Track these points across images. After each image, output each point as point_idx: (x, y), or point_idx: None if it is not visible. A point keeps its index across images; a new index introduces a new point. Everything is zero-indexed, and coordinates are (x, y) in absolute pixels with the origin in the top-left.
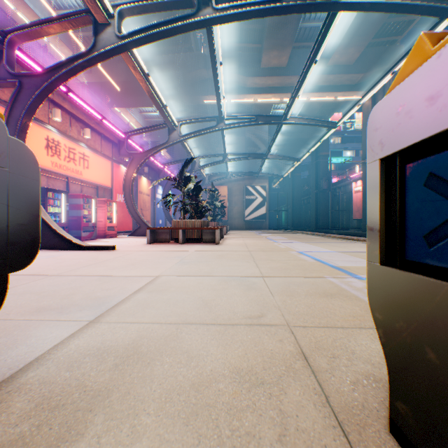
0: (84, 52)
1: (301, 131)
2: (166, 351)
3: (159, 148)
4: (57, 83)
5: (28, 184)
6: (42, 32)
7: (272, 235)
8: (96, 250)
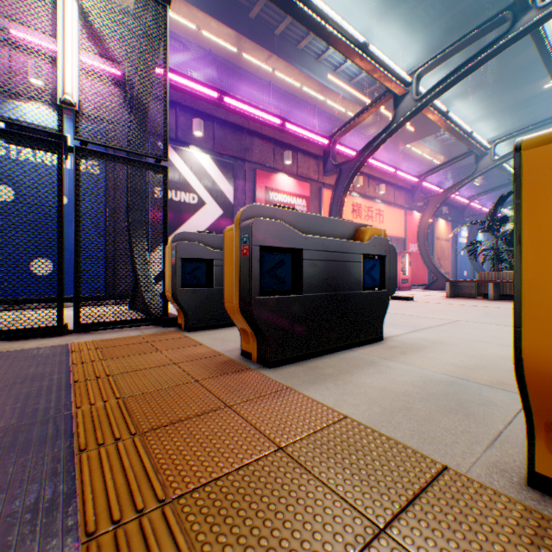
0: (384, 128)
1: None
2: (458, 345)
3: (461, 184)
4: (363, 162)
5: (393, 261)
6: (353, 125)
7: None
8: (394, 300)
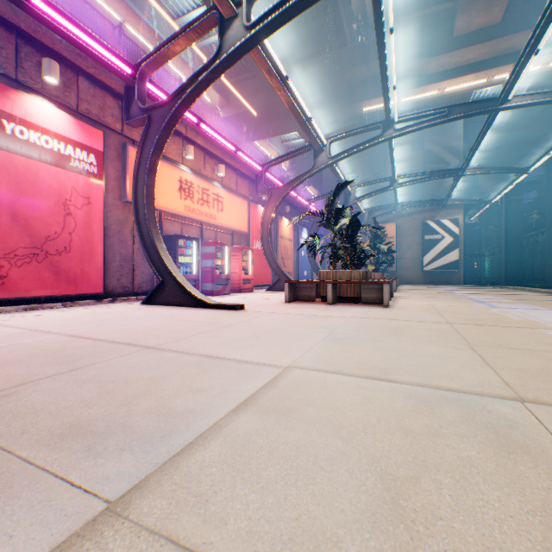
0: (208, 61)
1: (524, 127)
2: None
3: (302, 178)
4: (182, 109)
5: None
6: (168, 54)
7: (476, 294)
8: (221, 310)
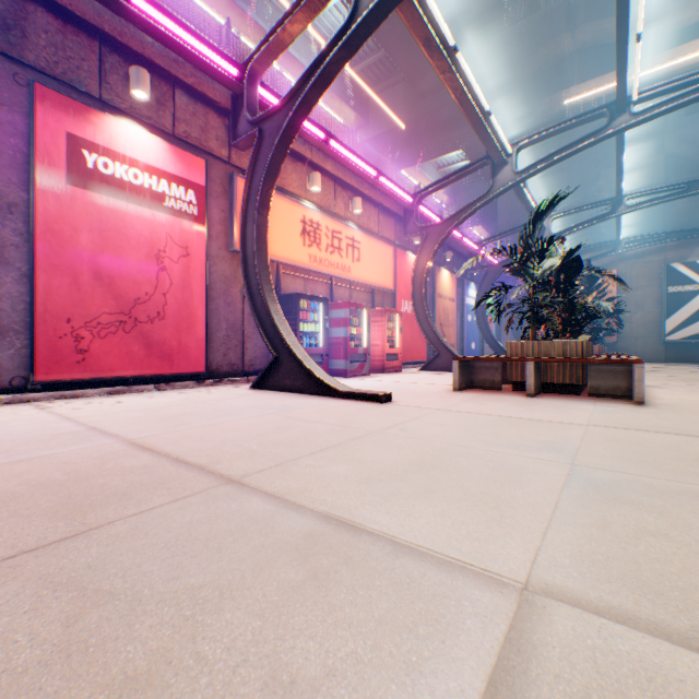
0: (338, 31)
1: None
2: None
3: (473, 207)
4: (302, 111)
5: None
6: (284, 38)
7: None
8: (356, 401)
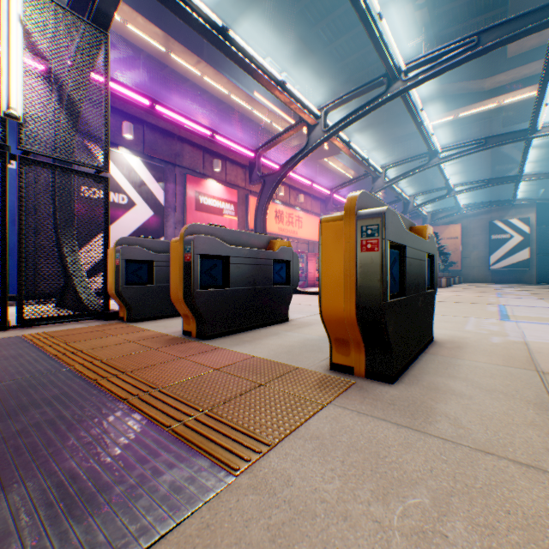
0: (300, 150)
1: None
2: None
3: None
4: (284, 176)
5: (296, 264)
6: (275, 143)
7: (516, 290)
8: (308, 295)
